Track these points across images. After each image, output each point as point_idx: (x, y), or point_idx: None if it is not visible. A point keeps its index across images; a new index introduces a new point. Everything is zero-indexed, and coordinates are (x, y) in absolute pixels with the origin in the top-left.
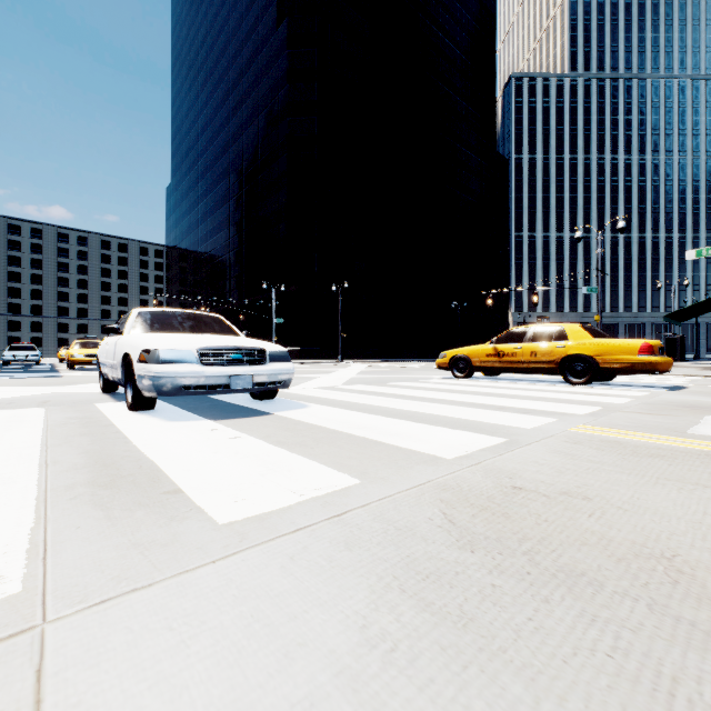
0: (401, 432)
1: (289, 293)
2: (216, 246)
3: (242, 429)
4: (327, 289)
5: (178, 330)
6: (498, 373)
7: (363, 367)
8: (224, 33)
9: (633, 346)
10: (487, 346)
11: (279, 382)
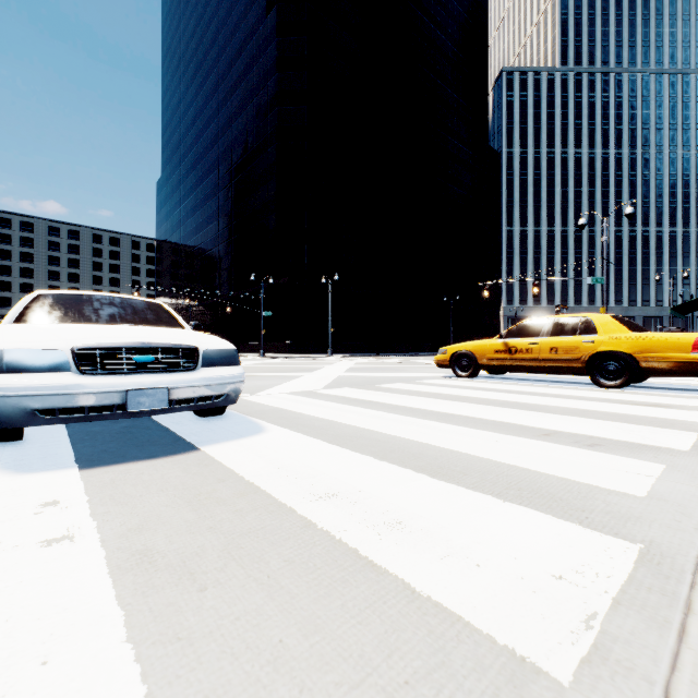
0: (408, 514)
1: (278, 286)
2: (205, 238)
3: (111, 498)
4: (317, 282)
5: (88, 319)
6: (505, 372)
7: (353, 362)
8: (214, 24)
9: (685, 340)
10: (495, 340)
11: (218, 396)
